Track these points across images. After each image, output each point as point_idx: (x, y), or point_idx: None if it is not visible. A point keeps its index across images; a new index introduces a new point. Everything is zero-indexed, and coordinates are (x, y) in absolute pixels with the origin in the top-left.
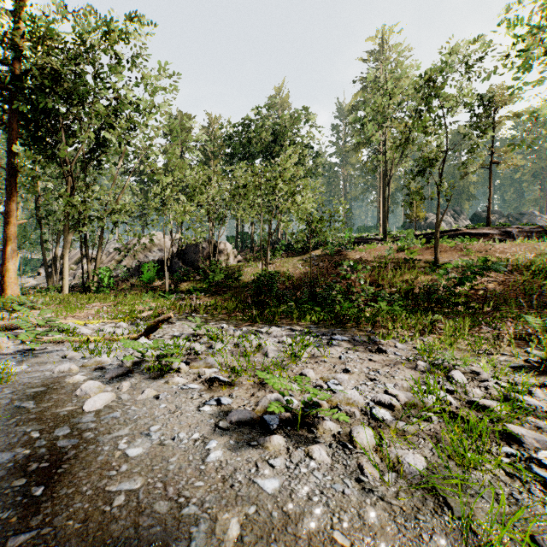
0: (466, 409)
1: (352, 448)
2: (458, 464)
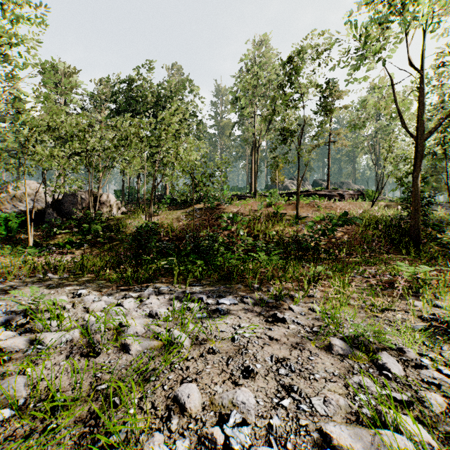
0: None
1: None
2: None
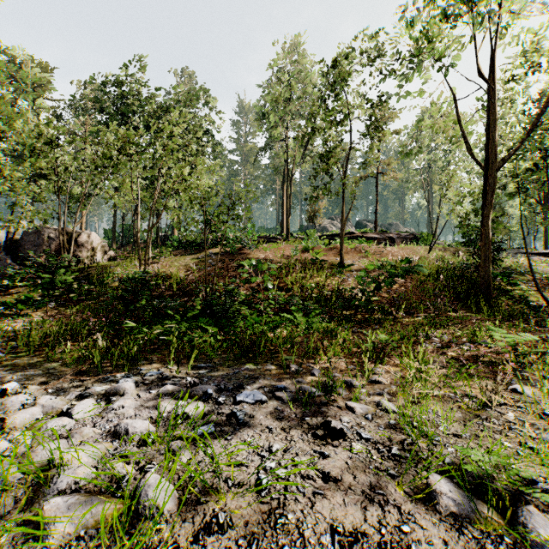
0: None
1: None
2: None
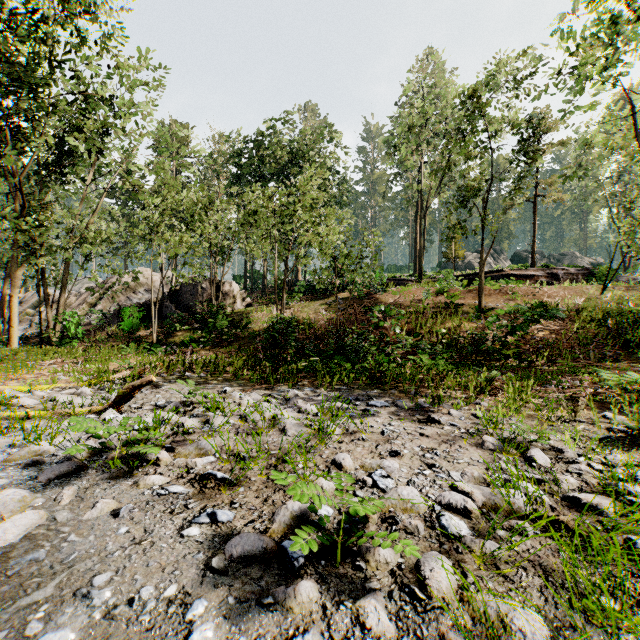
0: (565, 510)
1: (425, 599)
2: (601, 630)
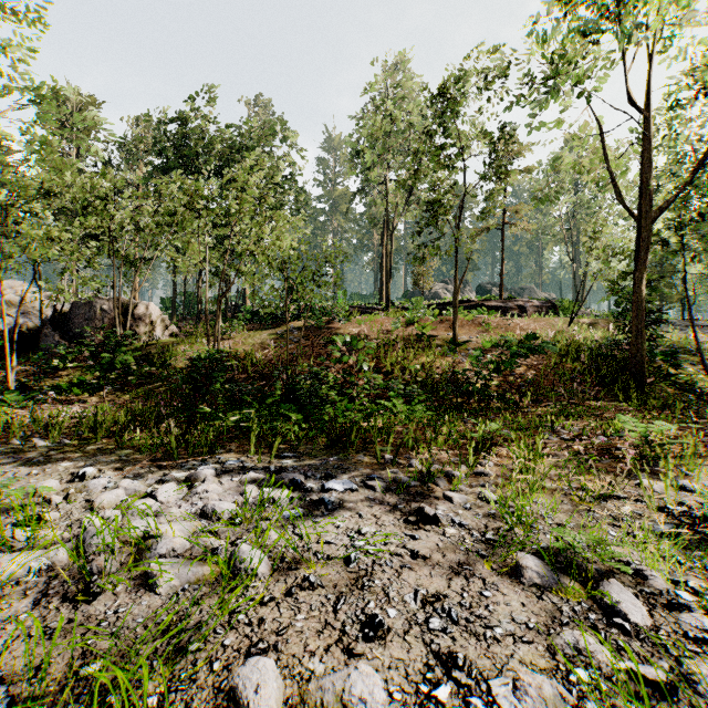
0: None
1: None
2: None
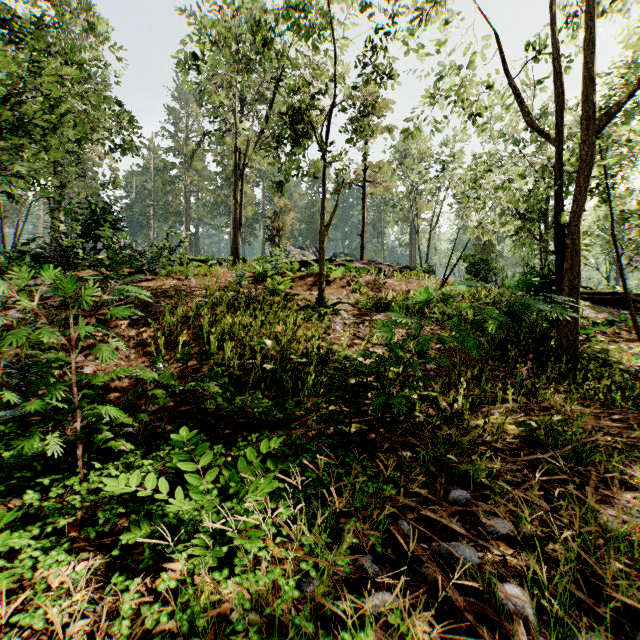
0: None
1: None
2: None
